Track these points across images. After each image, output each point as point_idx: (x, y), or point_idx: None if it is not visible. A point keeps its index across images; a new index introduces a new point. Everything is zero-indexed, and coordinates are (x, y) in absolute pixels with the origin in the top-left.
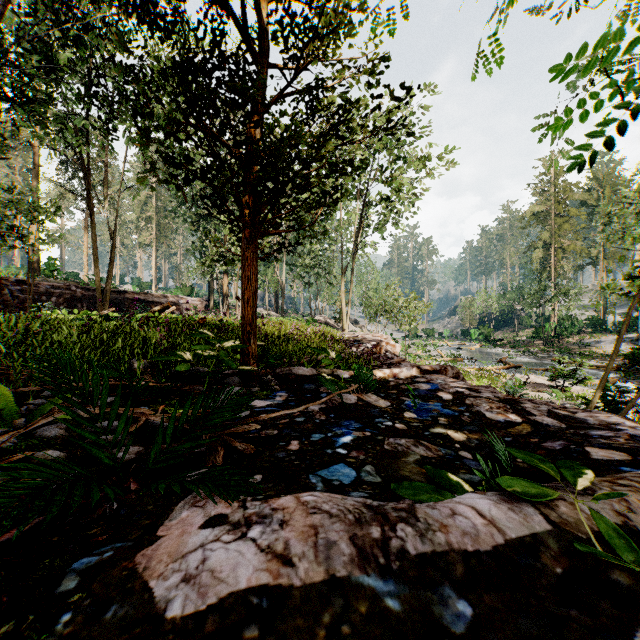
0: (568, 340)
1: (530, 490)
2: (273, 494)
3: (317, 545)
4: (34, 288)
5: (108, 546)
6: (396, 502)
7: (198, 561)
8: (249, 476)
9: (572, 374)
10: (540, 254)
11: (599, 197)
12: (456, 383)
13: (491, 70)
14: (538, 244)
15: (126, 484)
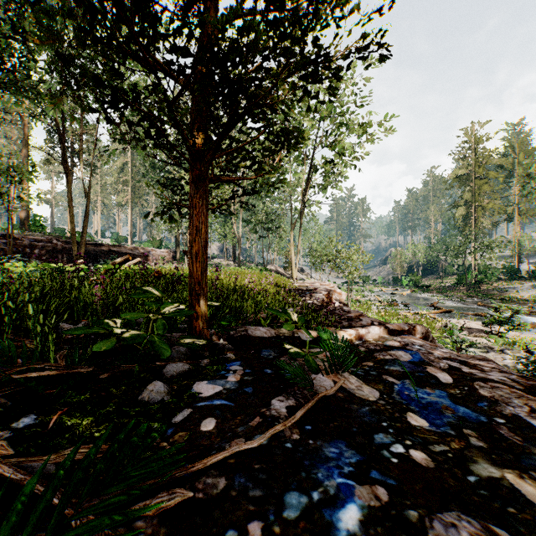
0: (488, 286)
1: None
2: None
3: None
4: (19, 241)
5: None
6: None
7: None
8: None
9: (508, 321)
10: (462, 211)
11: (513, 162)
12: (439, 351)
13: None
14: (461, 203)
15: None
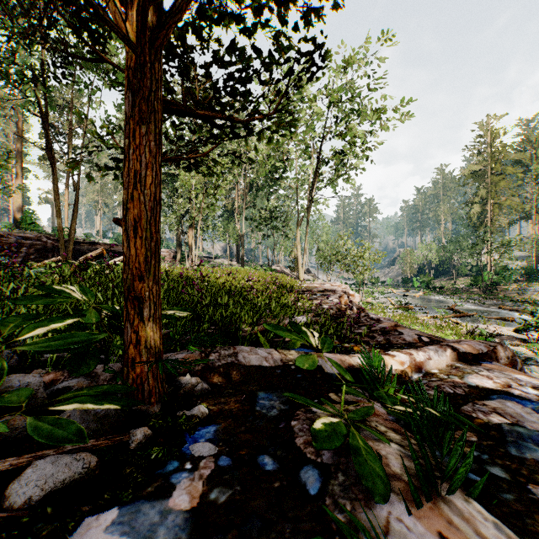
0: (505, 288)
1: None
2: None
3: None
4: (4, 239)
5: None
6: None
7: None
8: None
9: None
10: (477, 209)
11: (531, 157)
12: None
13: None
14: (475, 200)
15: None
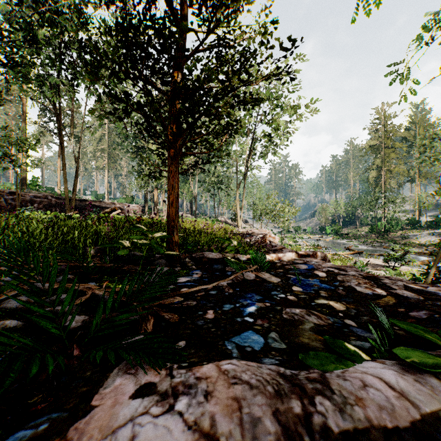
0: (394, 234)
1: (429, 361)
2: (196, 361)
3: (242, 422)
4: (22, 197)
5: (45, 416)
6: (306, 371)
7: (127, 438)
8: (174, 342)
9: (400, 258)
10: (374, 174)
11: (415, 135)
12: (326, 264)
13: (368, 13)
14: (373, 167)
15: (70, 350)
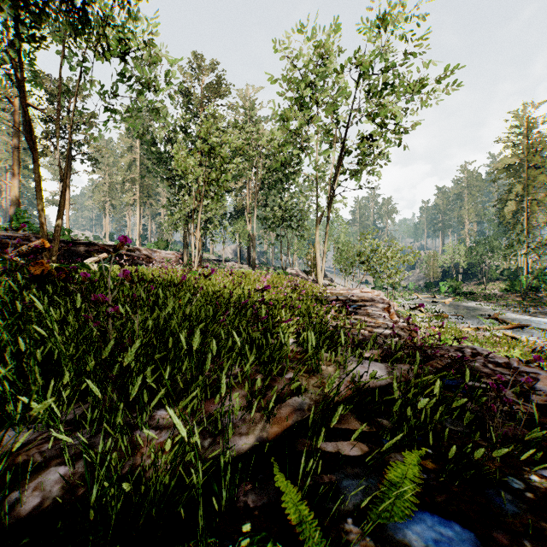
0: (546, 293)
1: None
2: None
3: None
4: None
5: None
6: None
7: None
8: None
9: None
10: (512, 207)
11: None
12: None
13: None
14: (510, 197)
15: None
